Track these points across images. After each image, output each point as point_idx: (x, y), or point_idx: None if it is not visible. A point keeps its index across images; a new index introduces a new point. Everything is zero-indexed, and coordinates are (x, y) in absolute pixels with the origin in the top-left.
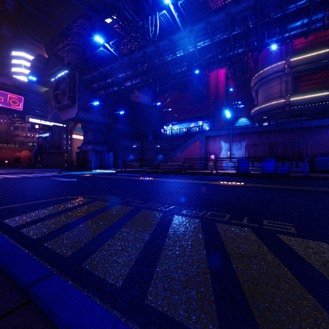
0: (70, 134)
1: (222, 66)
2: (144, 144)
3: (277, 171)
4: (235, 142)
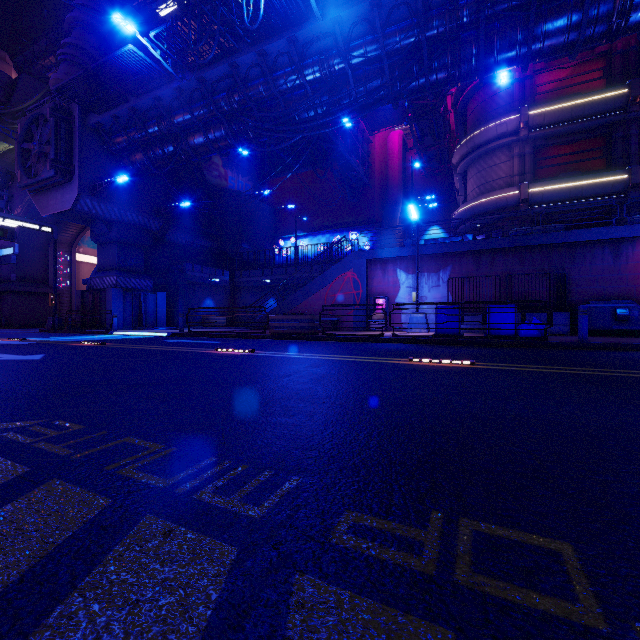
0: (69, 252)
1: (396, 122)
2: (236, 277)
3: (522, 332)
4: (426, 273)
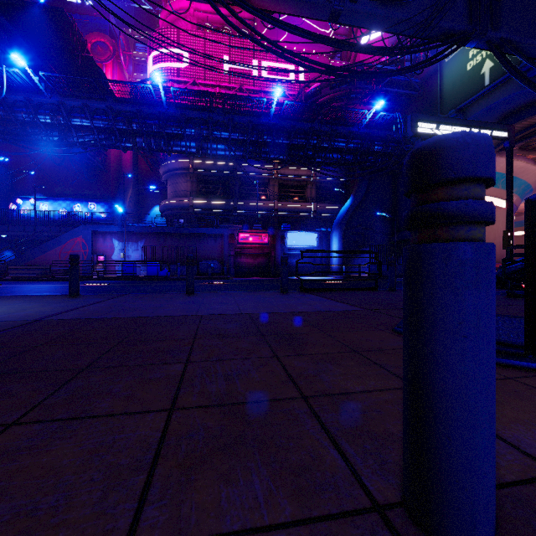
0: None
1: None
2: None
3: (159, 274)
4: (131, 242)
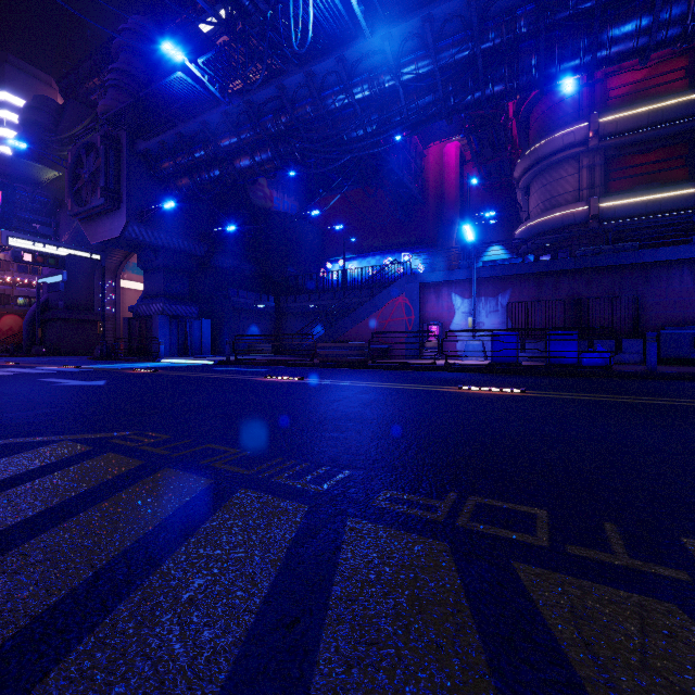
0: (114, 278)
1: (452, 133)
2: (282, 302)
3: (584, 360)
4: (483, 297)
